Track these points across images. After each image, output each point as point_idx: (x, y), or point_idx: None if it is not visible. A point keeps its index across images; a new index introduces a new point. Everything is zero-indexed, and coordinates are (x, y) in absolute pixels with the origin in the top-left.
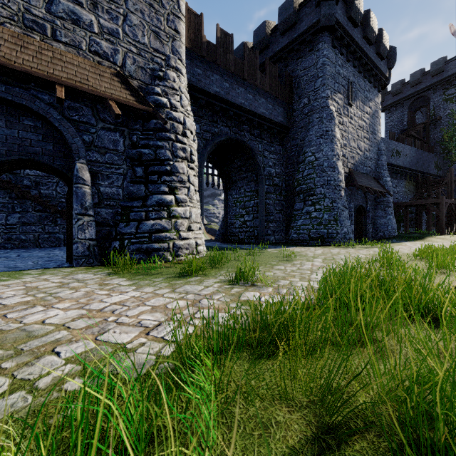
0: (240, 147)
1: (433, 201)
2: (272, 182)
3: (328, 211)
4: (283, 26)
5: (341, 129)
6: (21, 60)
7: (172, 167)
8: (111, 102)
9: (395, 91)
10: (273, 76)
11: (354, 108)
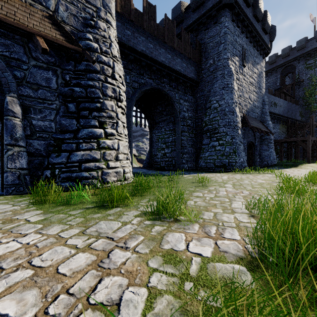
0: (161, 95)
1: (302, 138)
2: (186, 123)
3: (228, 146)
4: (194, 4)
5: (238, 83)
6: None
7: (102, 104)
8: (38, 37)
9: (271, 61)
10: (186, 42)
11: (246, 69)
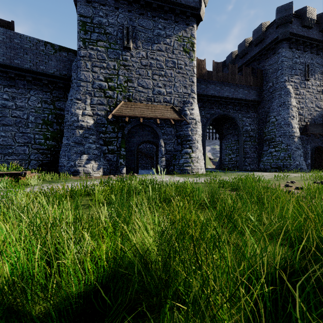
0: (227, 117)
1: None
2: (248, 135)
3: (283, 152)
4: (256, 41)
5: (298, 98)
6: (148, 113)
7: (191, 138)
8: (171, 120)
9: None
10: (247, 74)
11: (312, 81)
